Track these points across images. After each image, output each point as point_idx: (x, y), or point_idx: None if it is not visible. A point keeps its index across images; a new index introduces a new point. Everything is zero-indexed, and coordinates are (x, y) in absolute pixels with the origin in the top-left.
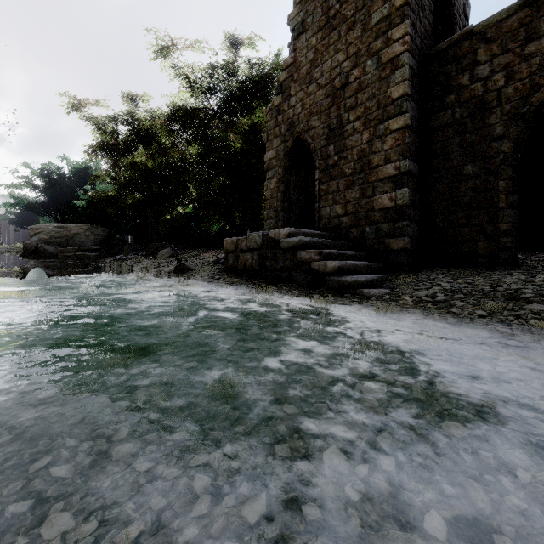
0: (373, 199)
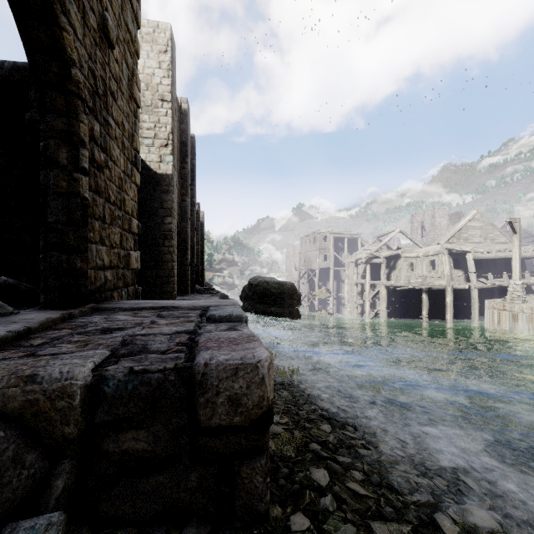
0: (127, 253)
